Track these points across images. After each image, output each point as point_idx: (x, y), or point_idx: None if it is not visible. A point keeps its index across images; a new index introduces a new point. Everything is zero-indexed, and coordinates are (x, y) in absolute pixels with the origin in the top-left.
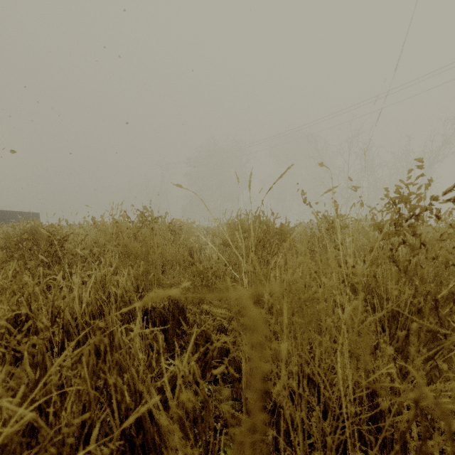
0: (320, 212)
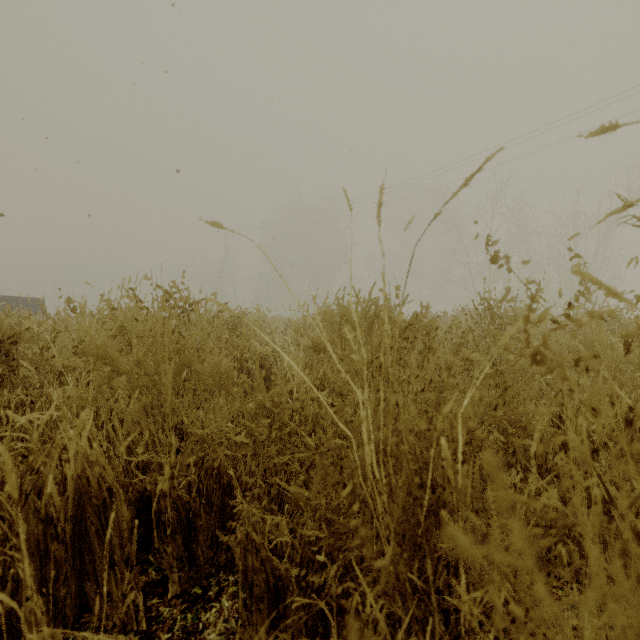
0: (534, 281)
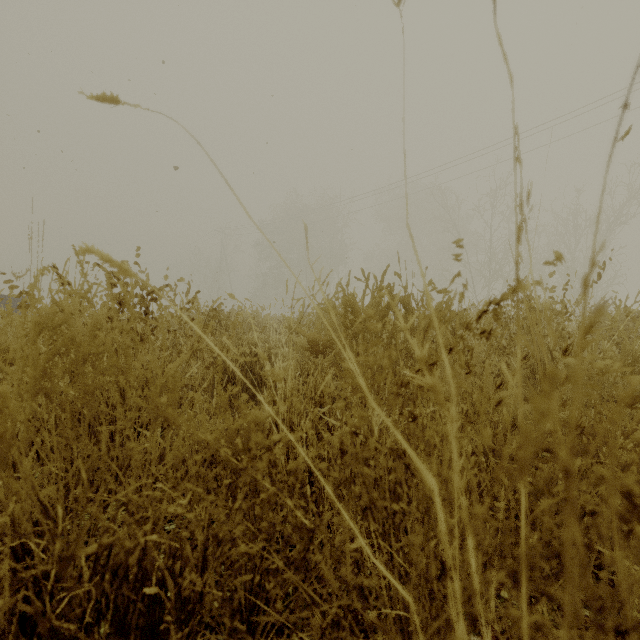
0: None
